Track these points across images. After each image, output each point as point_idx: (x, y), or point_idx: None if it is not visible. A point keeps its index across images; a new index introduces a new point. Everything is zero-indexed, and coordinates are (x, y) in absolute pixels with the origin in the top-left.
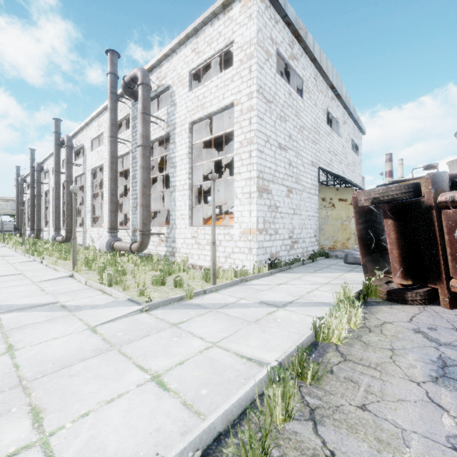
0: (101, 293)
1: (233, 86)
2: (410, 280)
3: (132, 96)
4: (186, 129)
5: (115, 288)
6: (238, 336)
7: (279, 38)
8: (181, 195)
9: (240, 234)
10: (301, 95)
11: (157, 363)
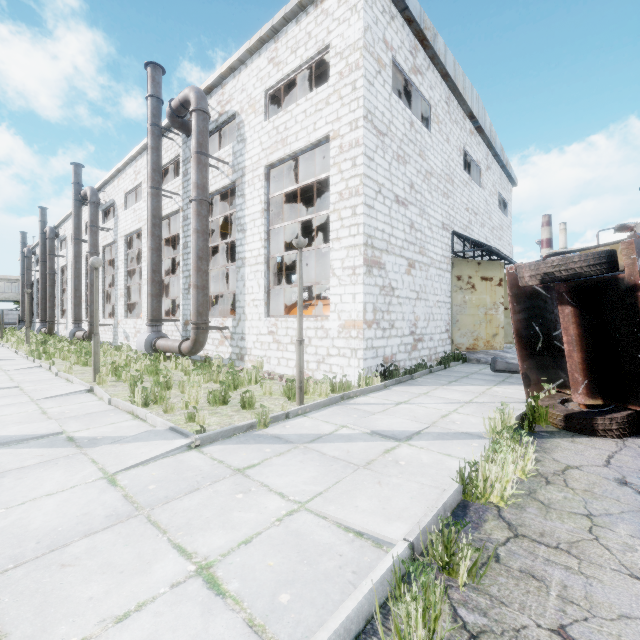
0: (131, 418)
1: (329, 111)
2: (600, 399)
3: (182, 129)
4: (259, 176)
5: (152, 410)
6: (340, 492)
7: (396, 41)
8: (252, 271)
9: (340, 328)
10: (428, 126)
11: (208, 542)
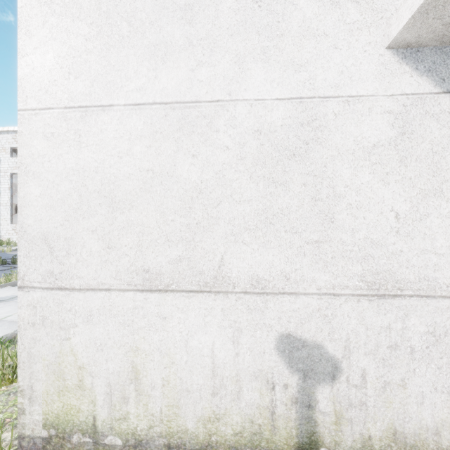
0: None
1: None
2: None
3: None
4: (8, 175)
5: None
6: None
7: None
8: (4, 208)
9: None
10: None
11: None
